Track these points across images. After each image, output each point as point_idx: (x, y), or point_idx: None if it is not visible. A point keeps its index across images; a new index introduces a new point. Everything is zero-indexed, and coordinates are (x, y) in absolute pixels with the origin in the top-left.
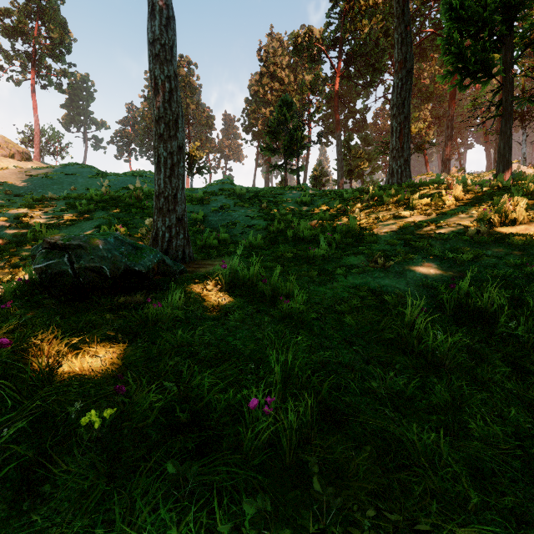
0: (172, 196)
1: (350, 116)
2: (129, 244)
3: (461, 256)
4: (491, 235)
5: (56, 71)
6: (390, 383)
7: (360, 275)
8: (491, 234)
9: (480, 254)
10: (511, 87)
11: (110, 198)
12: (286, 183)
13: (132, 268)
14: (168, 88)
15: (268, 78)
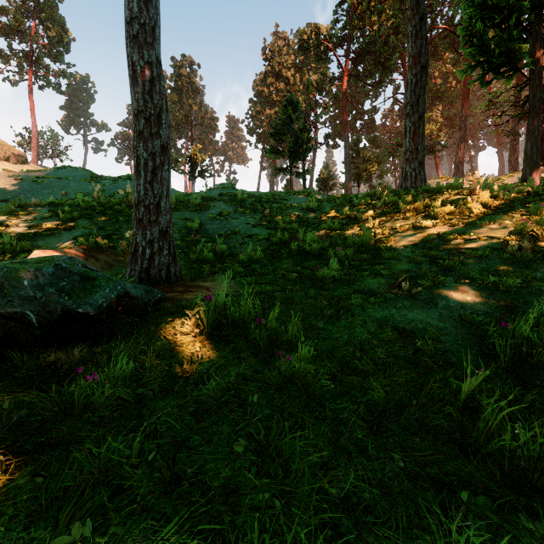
0: (154, 205)
1: (357, 117)
2: (77, 274)
3: (505, 280)
4: (536, 252)
5: (54, 71)
6: (460, 542)
7: (381, 305)
8: (534, 250)
9: (528, 277)
10: (540, 81)
11: (99, 204)
12: (292, 187)
13: (73, 310)
14: (149, 76)
15: (273, 77)
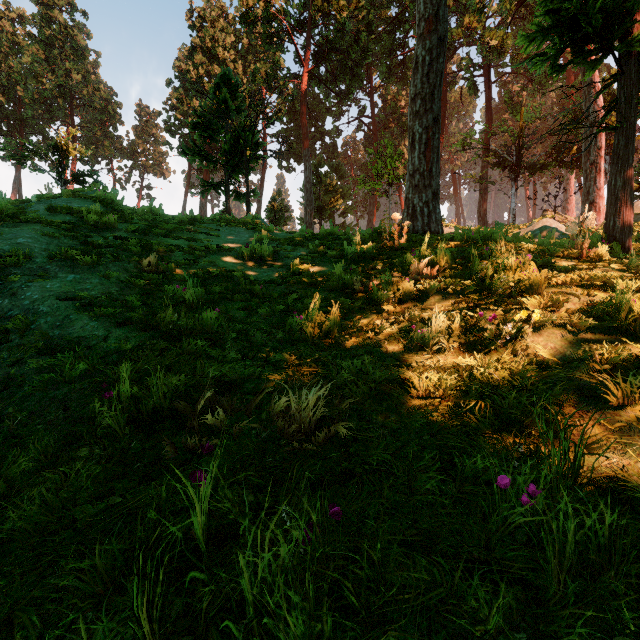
0: None
1: (317, 137)
2: None
3: None
4: None
5: None
6: None
7: None
8: None
9: None
10: (638, 78)
11: None
12: (229, 214)
13: None
14: None
15: (203, 55)
